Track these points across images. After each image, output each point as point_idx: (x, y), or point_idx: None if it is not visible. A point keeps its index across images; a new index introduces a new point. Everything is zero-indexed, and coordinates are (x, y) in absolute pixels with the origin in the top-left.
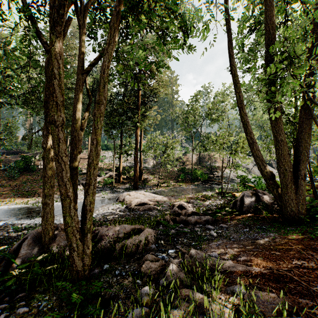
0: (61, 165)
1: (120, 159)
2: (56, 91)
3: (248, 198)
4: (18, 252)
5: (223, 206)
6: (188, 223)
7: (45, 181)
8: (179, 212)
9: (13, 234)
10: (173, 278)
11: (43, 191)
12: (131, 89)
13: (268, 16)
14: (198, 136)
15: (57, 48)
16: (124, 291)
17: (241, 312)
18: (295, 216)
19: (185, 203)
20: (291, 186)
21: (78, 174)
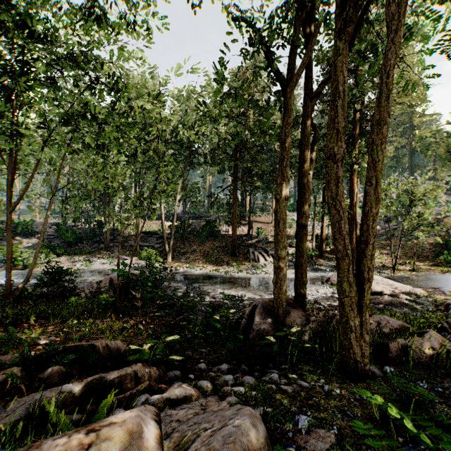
0: (338, 213)
1: (323, 223)
2: (336, 114)
3: None
4: (251, 319)
5: None
6: None
7: (278, 240)
8: None
9: (219, 301)
10: None
11: (276, 252)
12: None
13: None
14: None
15: (340, 58)
16: None
17: None
18: None
19: None
20: None
21: (264, 242)
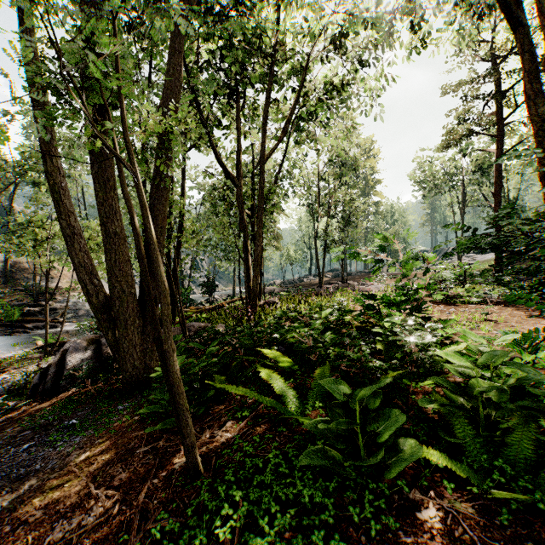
0: None
1: None
2: None
3: (77, 355)
4: None
5: (24, 385)
6: None
7: None
8: None
9: None
10: None
11: None
12: None
13: None
14: None
15: None
16: None
17: None
18: (140, 375)
19: None
20: (134, 321)
21: None
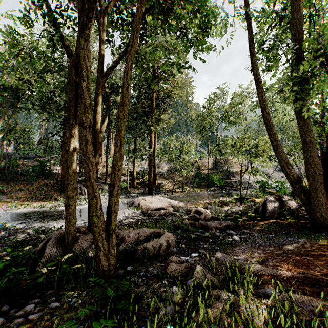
0: (88, 166)
1: (135, 164)
2: (85, 93)
3: (271, 204)
4: (43, 252)
5: (244, 212)
6: (208, 228)
7: (68, 183)
8: (197, 217)
9: (33, 236)
10: (201, 280)
11: (66, 192)
12: (145, 92)
13: (295, 11)
14: (213, 140)
15: (86, 51)
16: (152, 291)
17: (277, 313)
18: (325, 222)
19: (202, 209)
20: (320, 190)
21: None
